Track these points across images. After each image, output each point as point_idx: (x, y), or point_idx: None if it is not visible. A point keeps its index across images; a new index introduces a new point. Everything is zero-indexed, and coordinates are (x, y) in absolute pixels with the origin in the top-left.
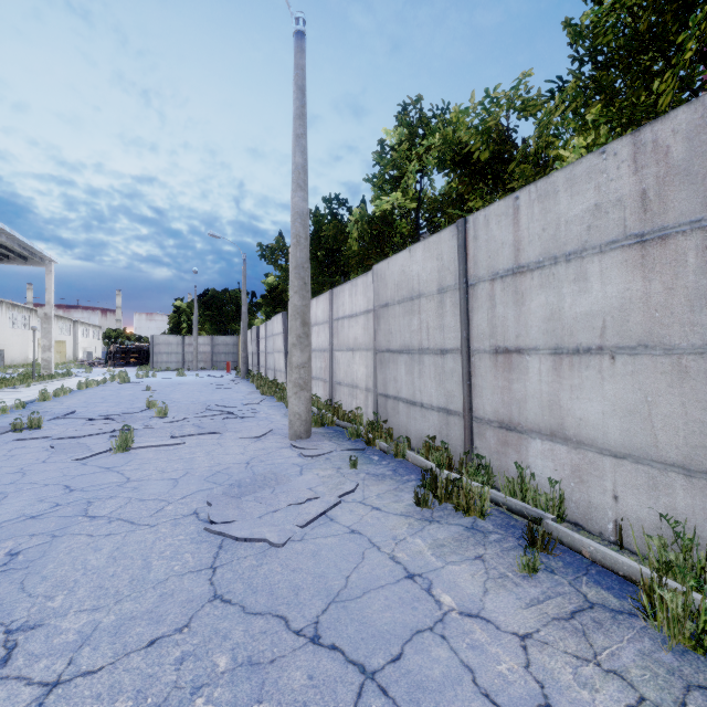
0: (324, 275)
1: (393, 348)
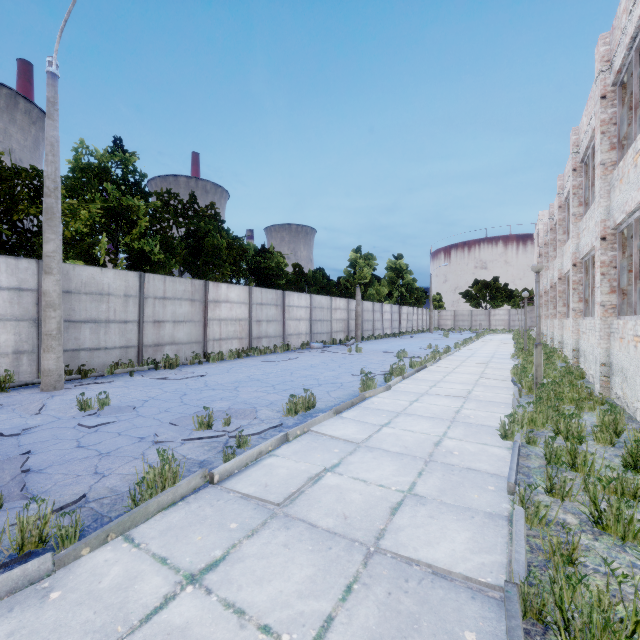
0: None
1: (77, 320)
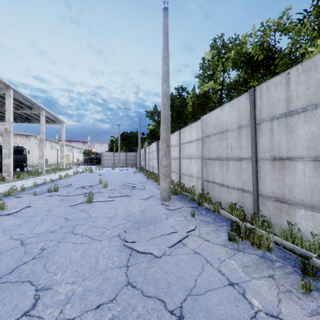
0: (175, 123)
1: (212, 157)
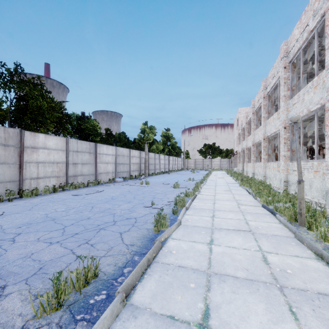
0: None
1: None
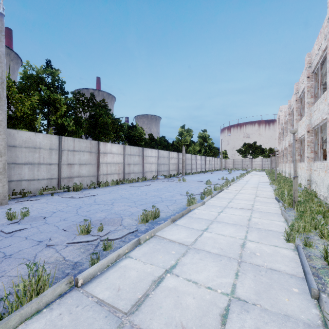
0: None
1: (20, 162)
